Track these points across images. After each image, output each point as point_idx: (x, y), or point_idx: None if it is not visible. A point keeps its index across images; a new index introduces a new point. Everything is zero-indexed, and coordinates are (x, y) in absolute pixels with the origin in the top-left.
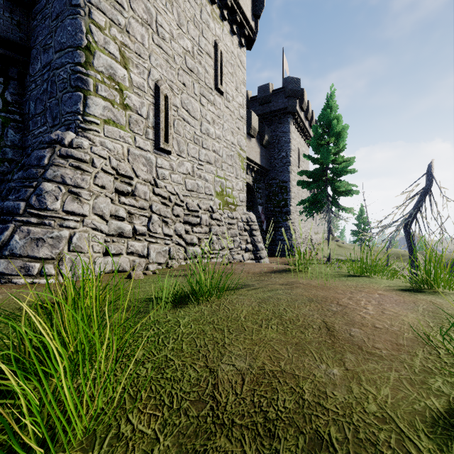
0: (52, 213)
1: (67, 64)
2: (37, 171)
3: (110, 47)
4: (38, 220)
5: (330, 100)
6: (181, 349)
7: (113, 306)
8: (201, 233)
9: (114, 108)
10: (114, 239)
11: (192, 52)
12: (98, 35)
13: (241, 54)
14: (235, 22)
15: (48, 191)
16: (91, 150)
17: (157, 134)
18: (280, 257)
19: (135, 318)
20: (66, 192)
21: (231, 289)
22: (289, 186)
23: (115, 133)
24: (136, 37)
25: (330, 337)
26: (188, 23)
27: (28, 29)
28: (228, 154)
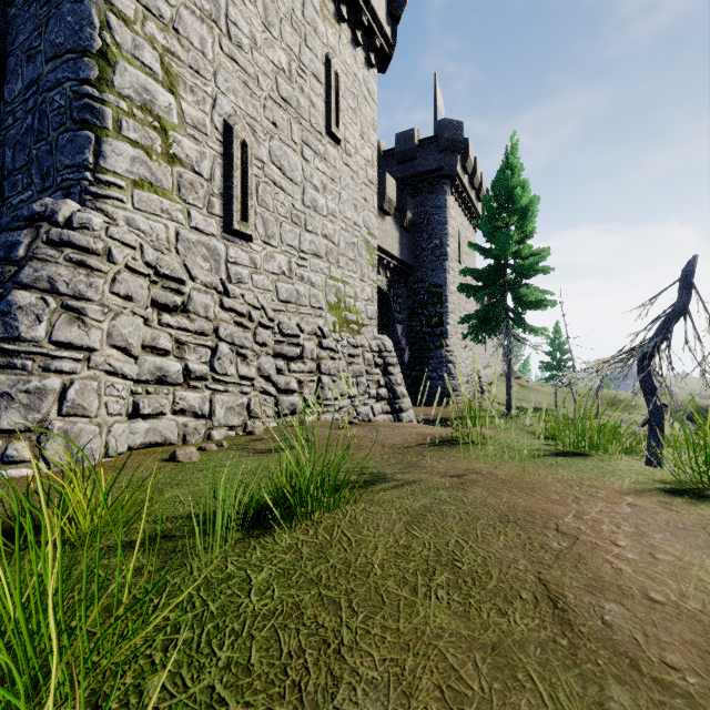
0: (28, 347)
1: (66, 81)
2: (3, 269)
3: (144, 54)
4: (2, 359)
5: (511, 156)
6: (246, 664)
7: (123, 538)
8: (303, 372)
9: (152, 160)
10: (149, 388)
11: (289, 72)
12: (122, 33)
13: (369, 80)
14: (359, 26)
15: (23, 305)
16: (106, 232)
17: (229, 206)
18: (431, 407)
19: (162, 570)
20: (57, 308)
21: (354, 487)
22: (446, 292)
23: (154, 204)
24: (191, 40)
25: (562, 628)
26: (281, 22)
27: (2, 22)
28: (349, 241)
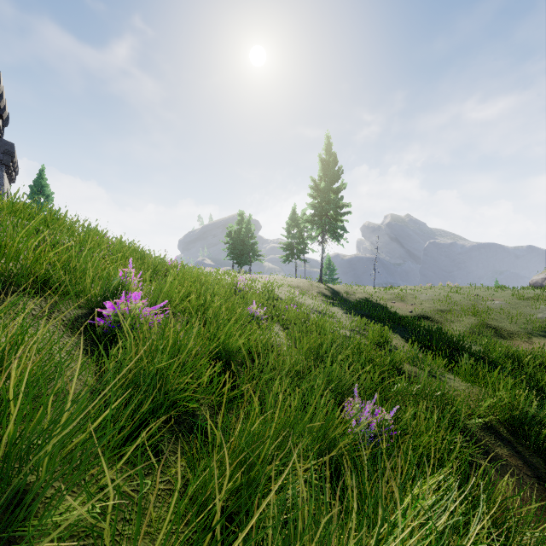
0: None
1: None
2: None
3: None
4: None
5: (43, 174)
6: None
7: None
8: None
9: None
10: None
11: None
12: None
13: None
14: None
15: None
16: None
17: None
18: None
19: None
20: None
21: None
22: None
23: None
24: None
25: None
26: None
27: None
28: None
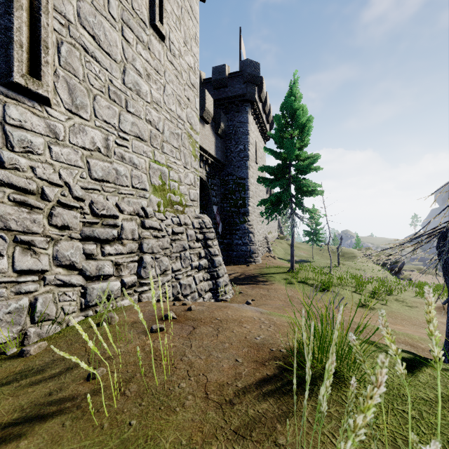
0: None
1: None
2: None
3: None
4: None
5: (294, 87)
6: None
7: None
8: (121, 253)
9: None
10: None
11: None
12: None
13: None
14: None
15: None
16: None
17: (5, 51)
18: (238, 265)
19: None
20: None
21: None
22: (248, 183)
23: None
24: None
25: None
26: None
27: None
28: (173, 131)
